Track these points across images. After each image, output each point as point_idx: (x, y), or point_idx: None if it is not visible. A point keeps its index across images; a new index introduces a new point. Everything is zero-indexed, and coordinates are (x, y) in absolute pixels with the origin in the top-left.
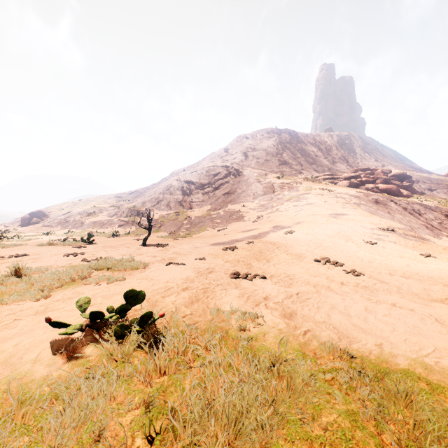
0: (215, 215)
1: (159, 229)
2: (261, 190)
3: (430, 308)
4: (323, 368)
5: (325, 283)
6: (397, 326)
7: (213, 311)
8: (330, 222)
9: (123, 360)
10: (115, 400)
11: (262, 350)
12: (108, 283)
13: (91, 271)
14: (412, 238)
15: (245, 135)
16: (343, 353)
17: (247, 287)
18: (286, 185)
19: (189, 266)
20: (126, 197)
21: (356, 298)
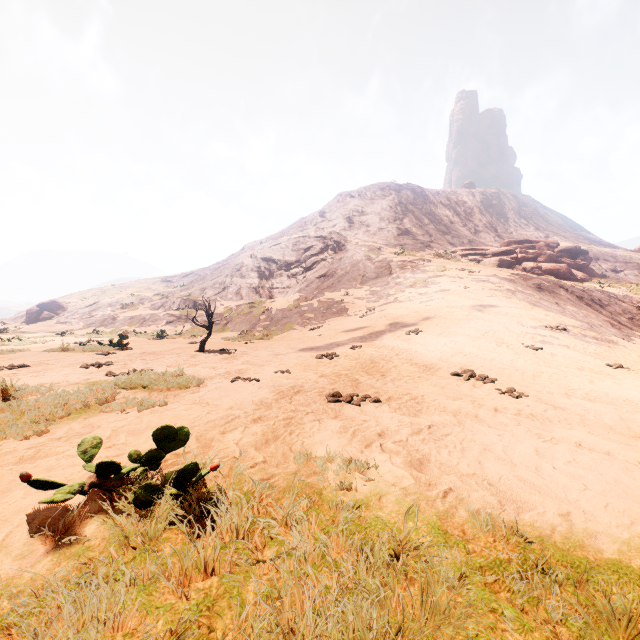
0: (306, 307)
1: (225, 328)
2: (372, 270)
3: (635, 450)
4: (478, 560)
5: (471, 409)
6: (589, 481)
7: (298, 457)
8: (472, 317)
9: (146, 547)
10: (123, 628)
11: (376, 526)
12: (140, 411)
13: (116, 391)
14: (593, 340)
15: (349, 192)
16: (509, 532)
17: (352, 416)
18: (409, 264)
19: (265, 383)
20: (178, 282)
21: (520, 434)
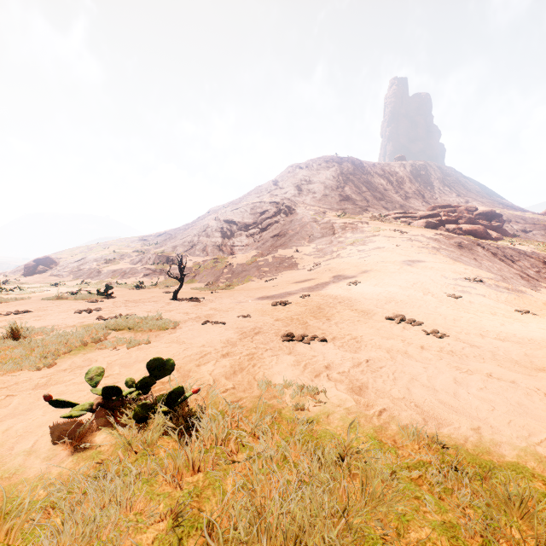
0: (263, 262)
1: (194, 280)
2: (318, 231)
3: (535, 379)
4: (406, 462)
5: (401, 347)
6: (496, 403)
7: (261, 384)
8: (403, 270)
9: (145, 452)
10: (133, 509)
11: (325, 437)
12: (128, 348)
13: (108, 332)
14: (505, 290)
15: (298, 164)
16: (431, 441)
17: (303, 352)
18: (349, 226)
19: (230, 325)
20: (153, 240)
21: (442, 367)
